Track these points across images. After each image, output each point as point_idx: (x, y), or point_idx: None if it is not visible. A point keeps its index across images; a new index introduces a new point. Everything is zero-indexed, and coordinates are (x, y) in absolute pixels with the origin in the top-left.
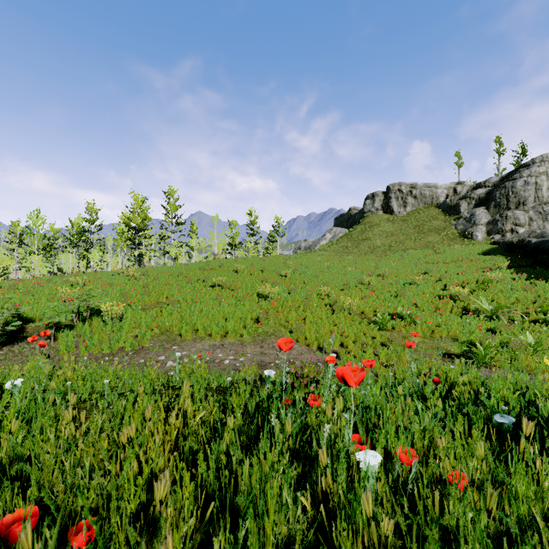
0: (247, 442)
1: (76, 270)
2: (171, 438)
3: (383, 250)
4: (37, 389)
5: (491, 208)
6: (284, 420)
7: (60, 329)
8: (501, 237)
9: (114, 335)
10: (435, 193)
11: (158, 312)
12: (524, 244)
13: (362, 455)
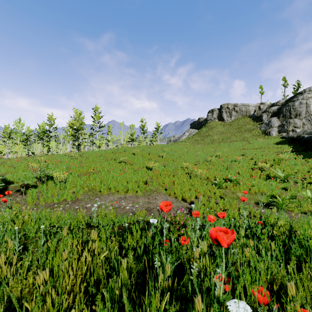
0: (137, 276)
1: (41, 153)
2: (83, 272)
3: (218, 141)
4: (1, 229)
5: (281, 118)
6: (164, 263)
7: (28, 188)
8: (286, 134)
9: (61, 192)
10: (248, 109)
11: (87, 178)
12: (300, 138)
13: (234, 307)
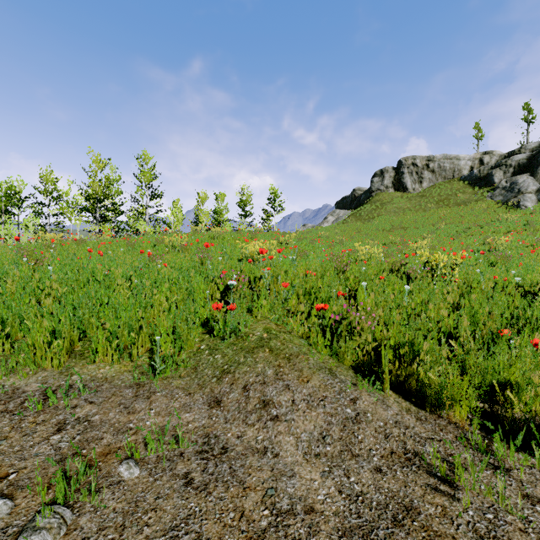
0: None
1: None
2: None
3: (402, 227)
4: None
5: (539, 174)
6: None
7: None
8: None
9: None
10: (457, 165)
11: None
12: None
13: None
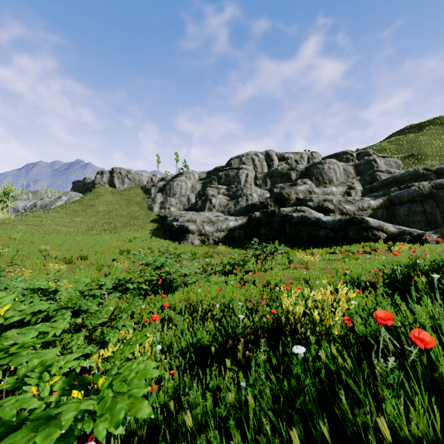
0: None
1: None
2: None
3: (103, 214)
4: None
5: (164, 194)
6: None
7: None
8: (165, 211)
9: None
10: (141, 179)
11: None
12: (166, 217)
13: None
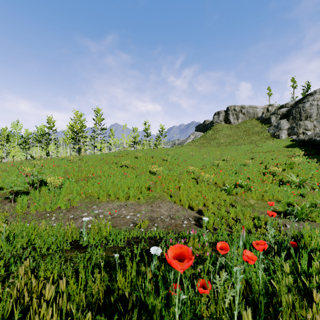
0: None
1: (39, 157)
2: None
3: (225, 145)
4: None
5: (290, 120)
6: None
7: (19, 195)
8: (296, 137)
9: (55, 199)
10: (255, 111)
11: (85, 183)
12: (312, 141)
13: None
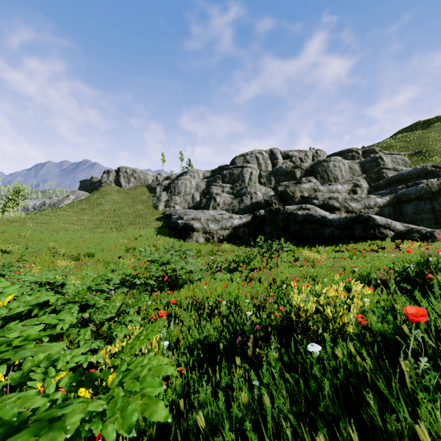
0: None
1: None
2: None
3: (109, 212)
4: None
5: (169, 193)
6: None
7: None
8: (169, 209)
9: None
10: (146, 178)
11: None
12: (171, 215)
13: None
